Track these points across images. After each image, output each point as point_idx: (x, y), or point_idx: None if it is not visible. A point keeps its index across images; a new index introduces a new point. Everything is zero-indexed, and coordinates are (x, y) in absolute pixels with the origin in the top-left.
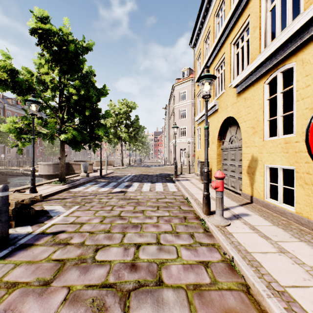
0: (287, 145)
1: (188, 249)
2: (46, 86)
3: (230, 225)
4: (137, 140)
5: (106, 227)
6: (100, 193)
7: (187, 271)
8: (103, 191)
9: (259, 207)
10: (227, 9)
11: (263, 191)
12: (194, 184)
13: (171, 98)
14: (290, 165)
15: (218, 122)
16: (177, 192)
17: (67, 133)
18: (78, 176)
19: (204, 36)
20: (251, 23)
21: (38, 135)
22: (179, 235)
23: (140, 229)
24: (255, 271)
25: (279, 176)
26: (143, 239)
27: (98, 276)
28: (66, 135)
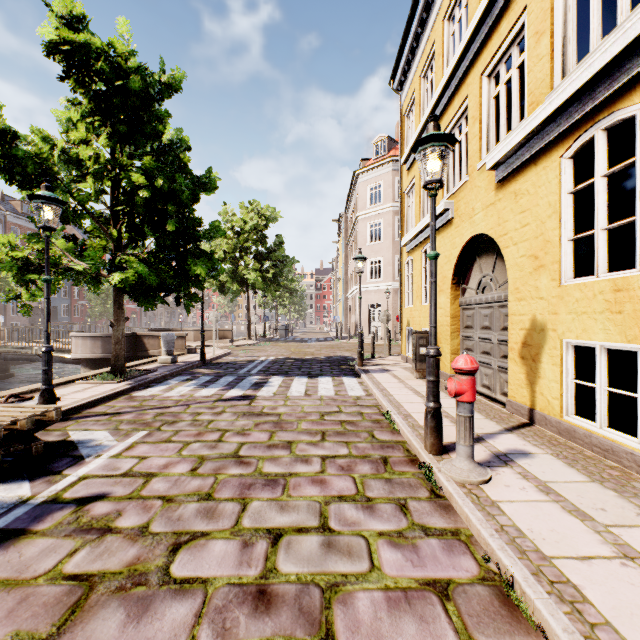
0: (619, 294)
1: (395, 544)
2: (83, 170)
3: (491, 482)
4: (279, 286)
5: (203, 484)
6: (197, 402)
7: (396, 612)
8: (205, 396)
9: (551, 434)
10: (474, 1)
11: (559, 400)
12: (401, 380)
13: (350, 200)
14: (628, 340)
15: (454, 248)
16: (366, 399)
17: (126, 270)
18: (155, 362)
19: (421, 64)
20: (531, 24)
21: (67, 274)
22: (374, 508)
23: (281, 489)
24: (571, 616)
25: (598, 367)
26: (287, 518)
27: (172, 625)
28: (123, 274)
